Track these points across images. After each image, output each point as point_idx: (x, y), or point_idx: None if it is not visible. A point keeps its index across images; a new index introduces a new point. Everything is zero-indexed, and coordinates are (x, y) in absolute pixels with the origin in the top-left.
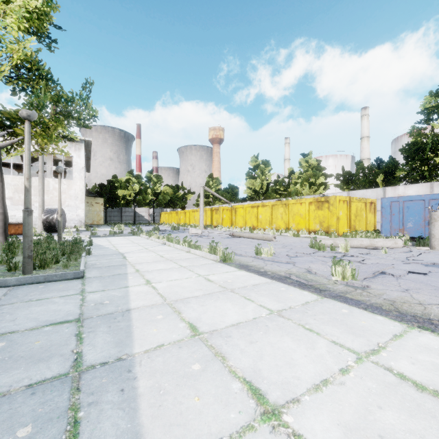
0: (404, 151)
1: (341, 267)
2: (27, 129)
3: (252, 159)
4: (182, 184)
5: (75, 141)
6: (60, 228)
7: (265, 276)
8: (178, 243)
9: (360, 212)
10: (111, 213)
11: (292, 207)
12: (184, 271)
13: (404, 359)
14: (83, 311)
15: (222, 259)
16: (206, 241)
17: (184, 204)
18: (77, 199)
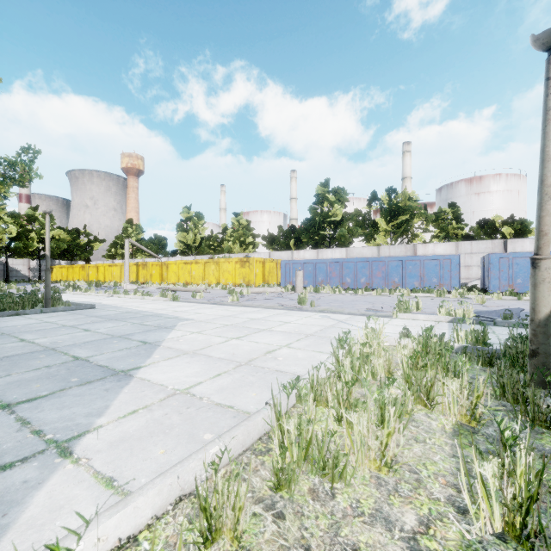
0: (304, 225)
1: (232, 296)
2: (48, 219)
3: (184, 210)
4: (85, 228)
5: None
6: None
7: (198, 303)
8: (128, 294)
9: (272, 270)
10: None
11: (222, 265)
12: (153, 304)
13: (233, 309)
14: (126, 312)
15: (172, 299)
16: None
17: (89, 254)
18: None
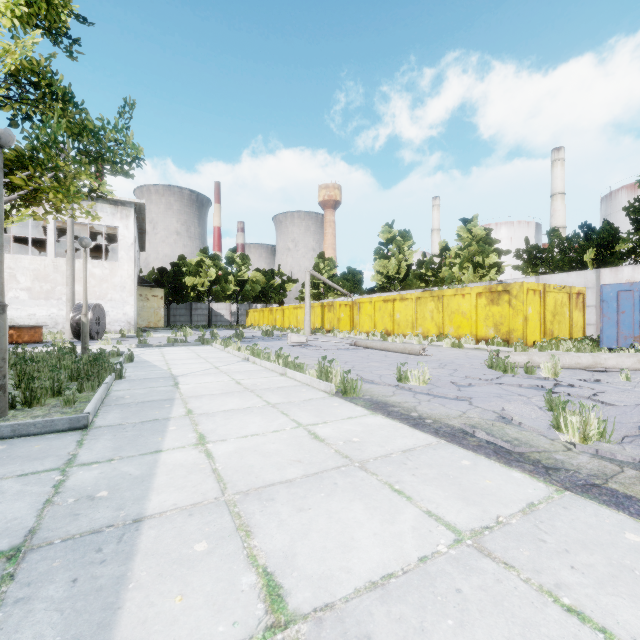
0: (631, 211)
1: (579, 417)
2: None
3: (383, 229)
4: (279, 268)
5: (121, 205)
6: (85, 334)
7: (422, 428)
8: (268, 358)
9: (561, 308)
10: (176, 311)
11: (449, 301)
12: (271, 414)
13: None
14: (40, 522)
15: (340, 391)
16: (313, 354)
17: (283, 297)
18: (124, 291)
